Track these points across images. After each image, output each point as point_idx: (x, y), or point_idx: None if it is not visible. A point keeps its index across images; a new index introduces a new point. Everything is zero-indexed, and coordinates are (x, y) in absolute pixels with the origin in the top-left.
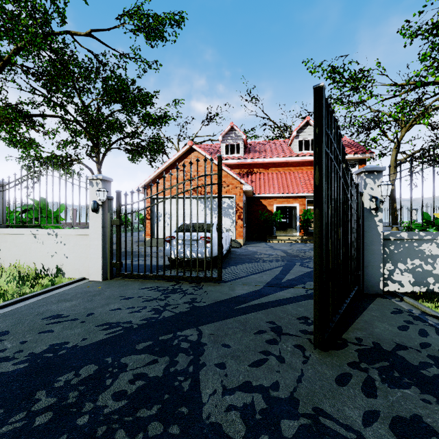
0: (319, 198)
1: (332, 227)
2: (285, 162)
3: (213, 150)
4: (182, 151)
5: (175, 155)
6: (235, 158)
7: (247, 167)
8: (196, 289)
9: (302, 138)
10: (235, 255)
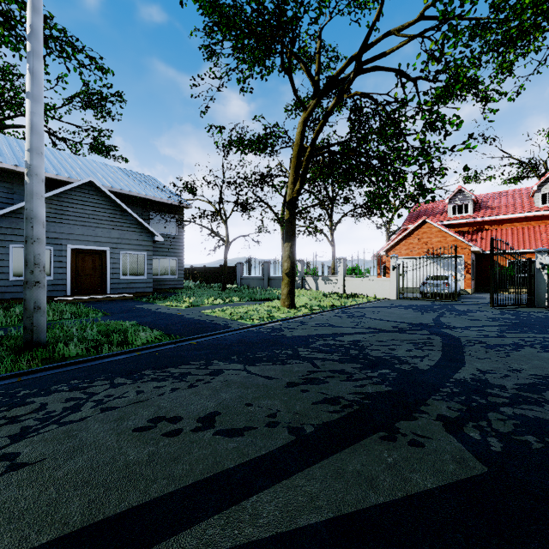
0: (491, 267)
1: (500, 275)
2: (523, 217)
3: (438, 210)
4: (417, 224)
5: (411, 227)
6: (463, 217)
7: (476, 224)
8: (444, 302)
9: (546, 191)
10: (464, 297)
